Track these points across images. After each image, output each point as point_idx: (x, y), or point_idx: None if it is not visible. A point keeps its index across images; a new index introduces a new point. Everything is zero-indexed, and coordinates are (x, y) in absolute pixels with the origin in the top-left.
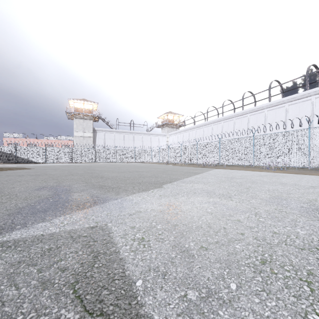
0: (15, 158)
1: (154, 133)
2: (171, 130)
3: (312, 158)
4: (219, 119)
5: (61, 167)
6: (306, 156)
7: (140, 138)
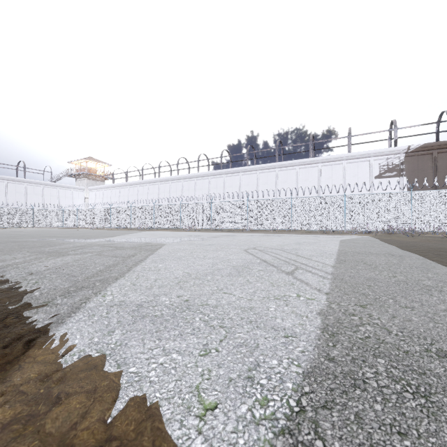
0: None
1: (65, 186)
2: (93, 183)
3: (212, 222)
4: (156, 180)
5: None
6: (210, 221)
7: (38, 190)
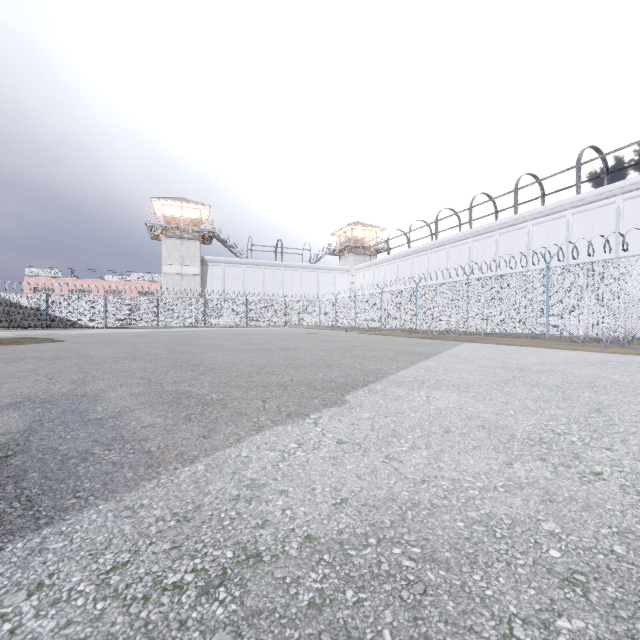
0: (46, 319)
1: (325, 267)
2: (360, 260)
3: None
4: (463, 234)
5: (128, 337)
6: None
7: (296, 276)
